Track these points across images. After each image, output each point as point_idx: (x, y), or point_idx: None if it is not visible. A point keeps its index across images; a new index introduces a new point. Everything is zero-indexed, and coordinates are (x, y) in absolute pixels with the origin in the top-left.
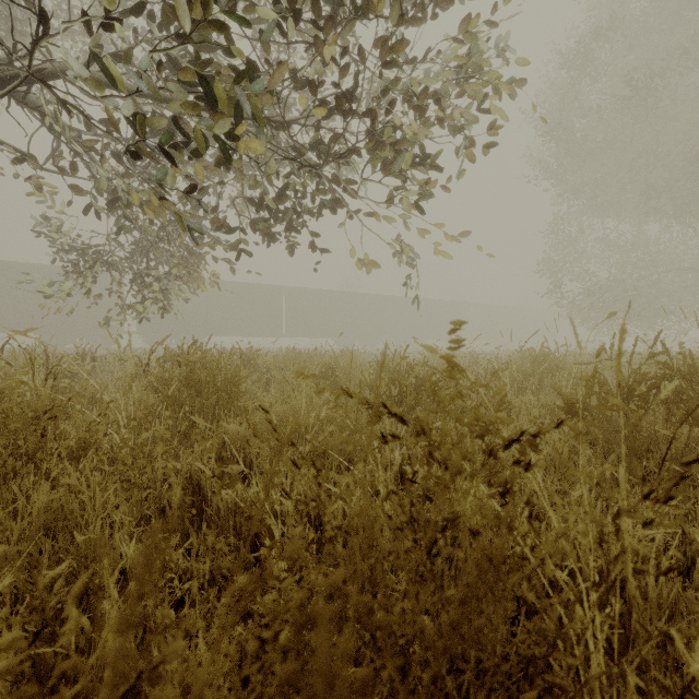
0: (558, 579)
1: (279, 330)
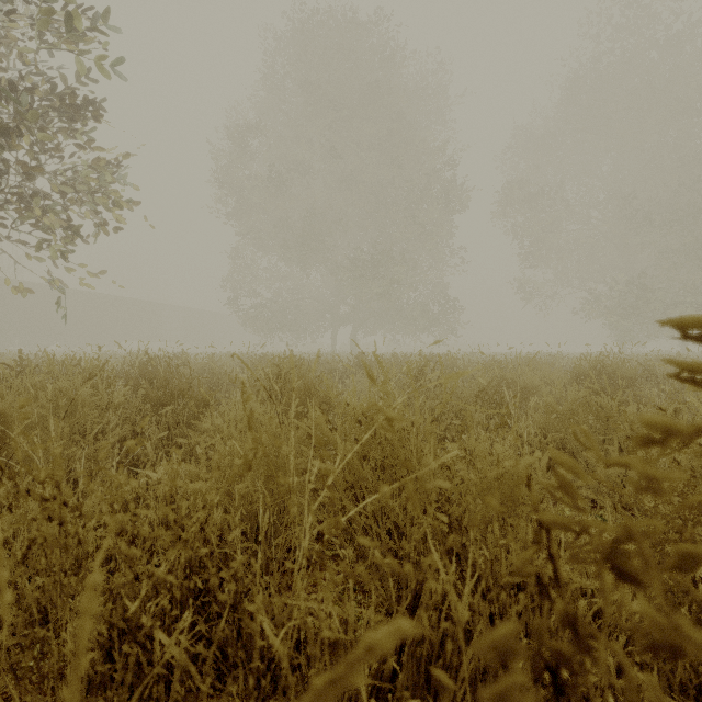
0: None
1: None
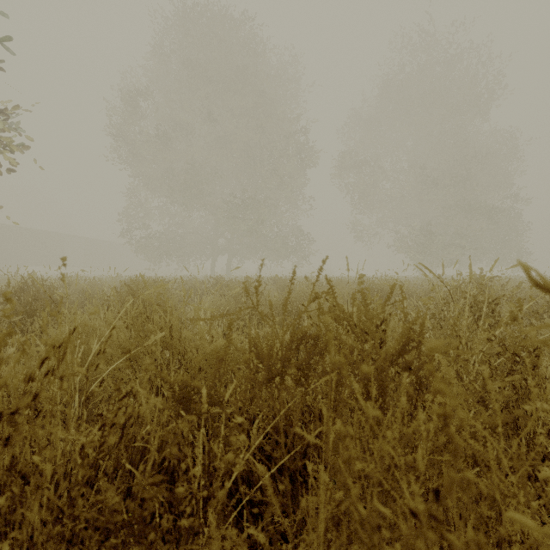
0: None
1: None
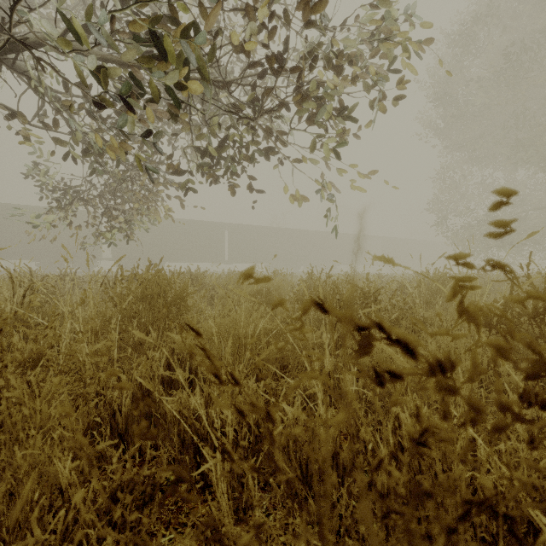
0: (538, 522)
1: (222, 257)
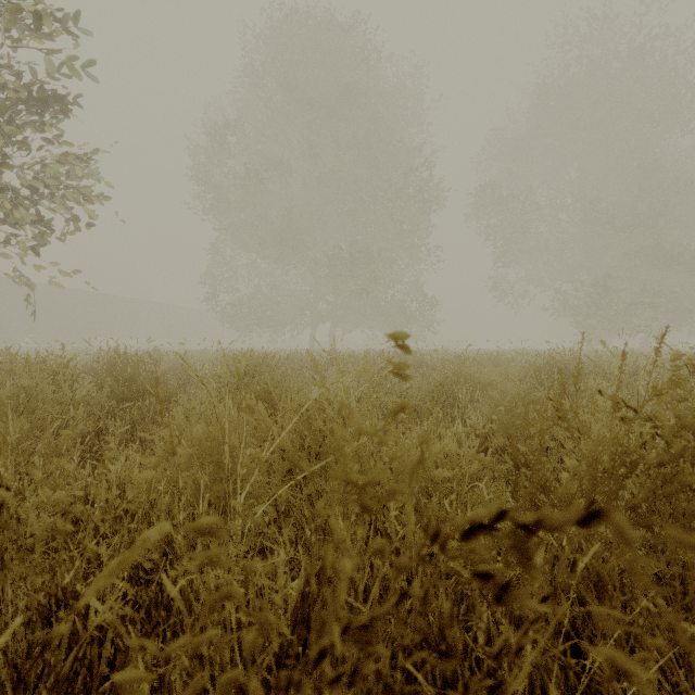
0: None
1: None
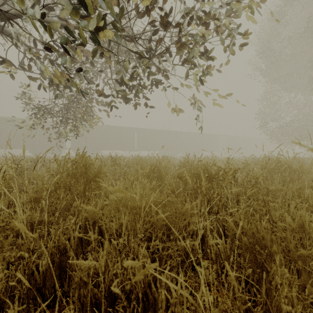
0: None
1: (133, 147)
